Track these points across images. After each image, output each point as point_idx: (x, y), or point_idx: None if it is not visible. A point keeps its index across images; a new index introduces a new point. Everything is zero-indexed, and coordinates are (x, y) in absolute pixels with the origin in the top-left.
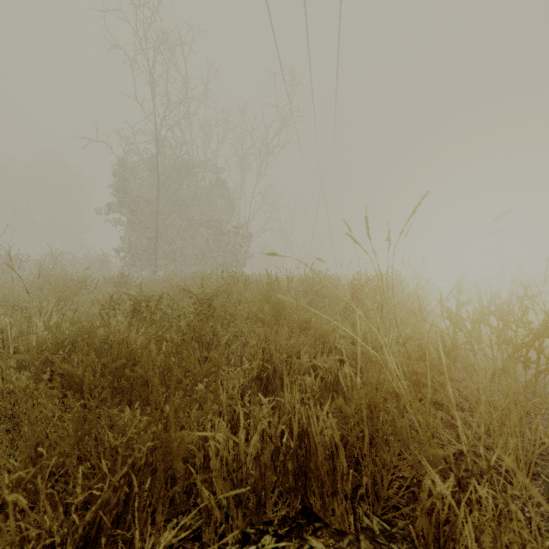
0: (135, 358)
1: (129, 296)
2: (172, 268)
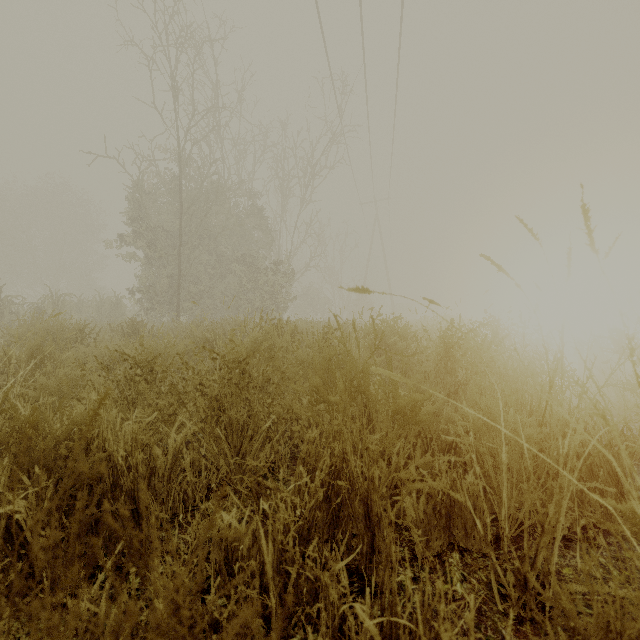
0: (116, 467)
1: (124, 355)
2: (199, 312)
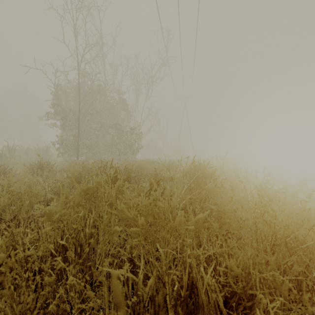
0: None
1: None
2: (90, 155)
